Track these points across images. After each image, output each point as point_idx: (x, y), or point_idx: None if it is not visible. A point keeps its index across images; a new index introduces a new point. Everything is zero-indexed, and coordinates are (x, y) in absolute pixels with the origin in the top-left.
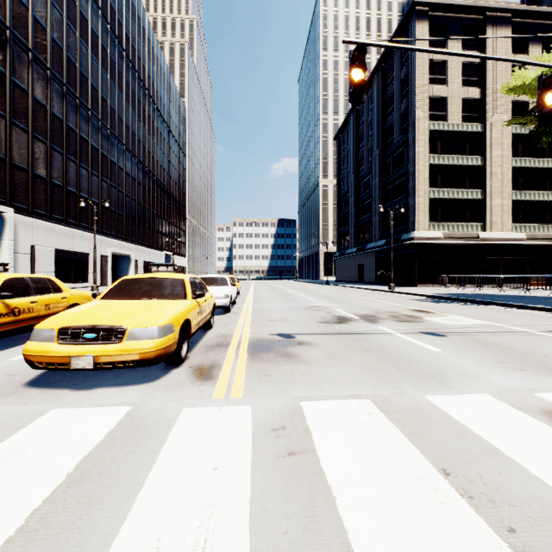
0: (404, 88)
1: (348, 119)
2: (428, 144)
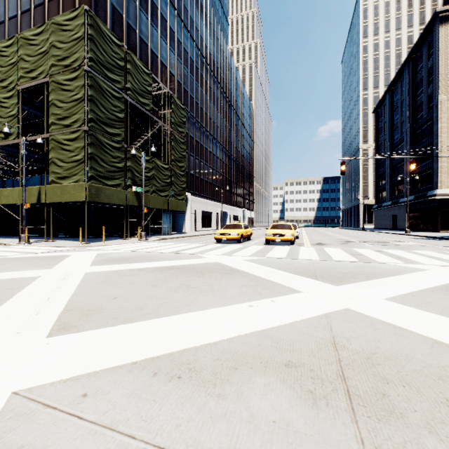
0: (430, 75)
1: (384, 97)
2: None
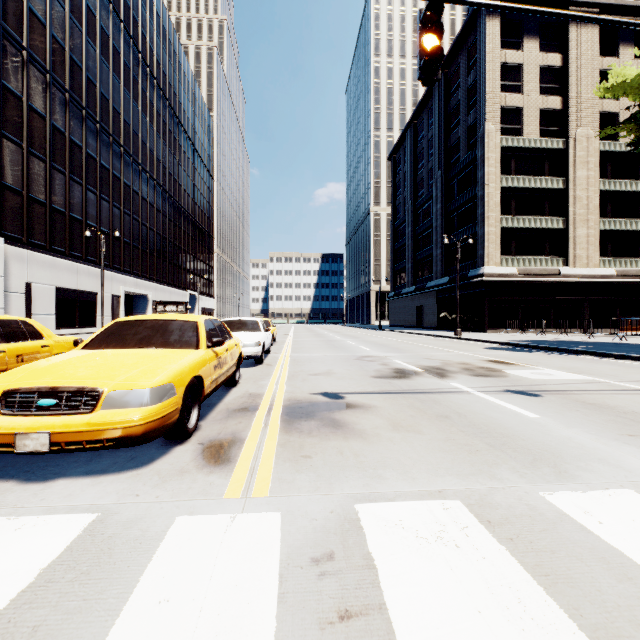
0: (471, 97)
1: (405, 135)
2: (500, 163)
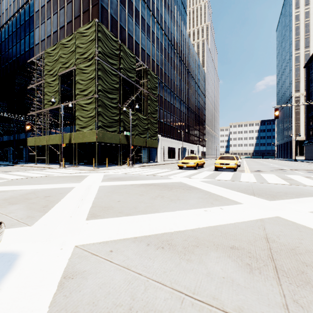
0: None
1: None
2: None
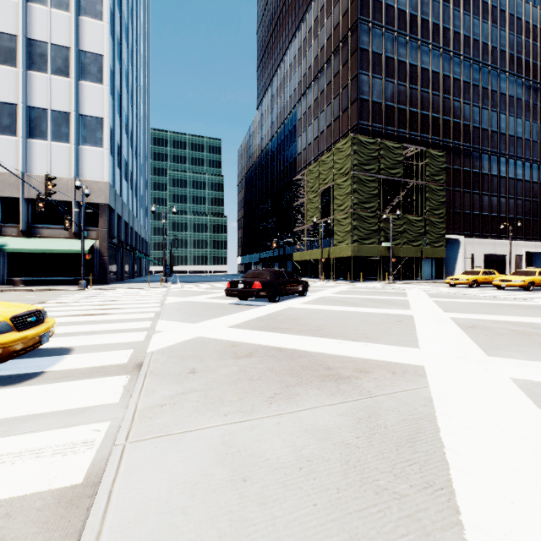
0: None
1: None
2: None
